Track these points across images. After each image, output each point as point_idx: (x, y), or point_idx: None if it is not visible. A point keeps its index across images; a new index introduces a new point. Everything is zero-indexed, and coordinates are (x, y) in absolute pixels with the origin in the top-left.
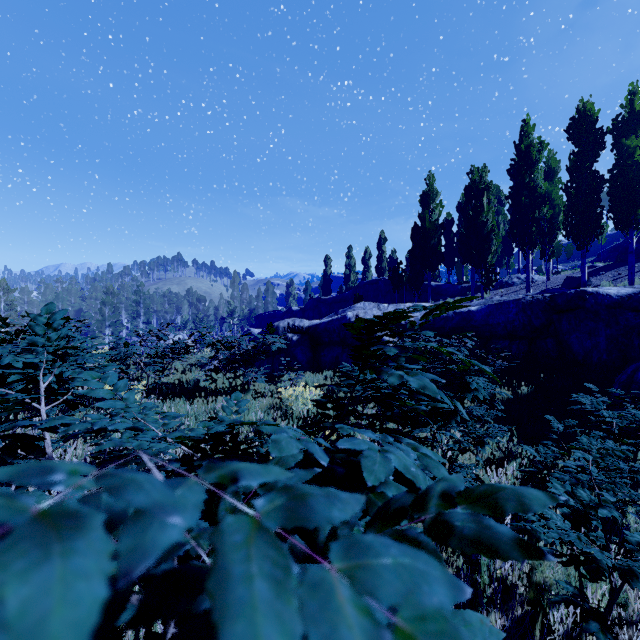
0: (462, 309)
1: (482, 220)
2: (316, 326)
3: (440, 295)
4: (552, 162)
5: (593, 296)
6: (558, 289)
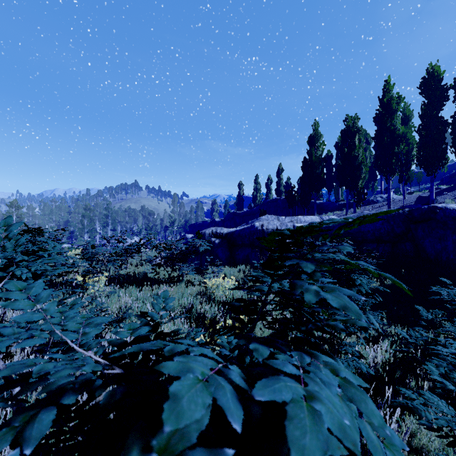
0: None
1: (354, 155)
2: (232, 233)
3: (323, 210)
4: (407, 111)
5: (442, 210)
6: (414, 205)
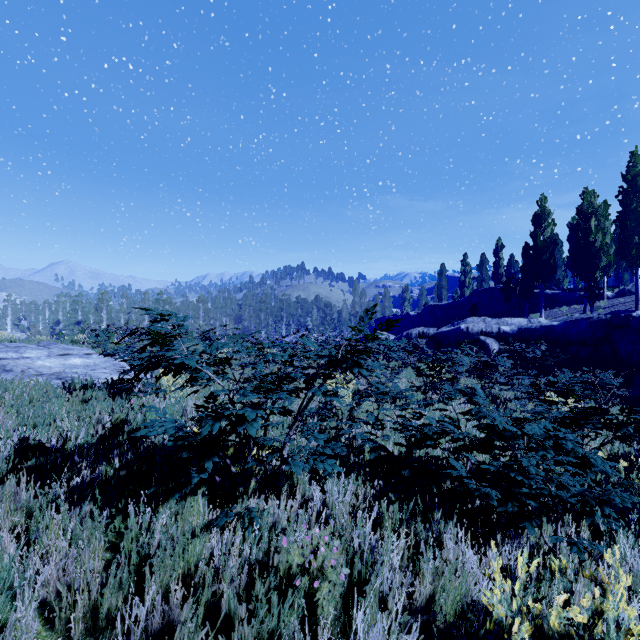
0: (546, 324)
1: (589, 241)
2: (438, 333)
3: (556, 303)
4: None
5: (635, 318)
6: (623, 311)
